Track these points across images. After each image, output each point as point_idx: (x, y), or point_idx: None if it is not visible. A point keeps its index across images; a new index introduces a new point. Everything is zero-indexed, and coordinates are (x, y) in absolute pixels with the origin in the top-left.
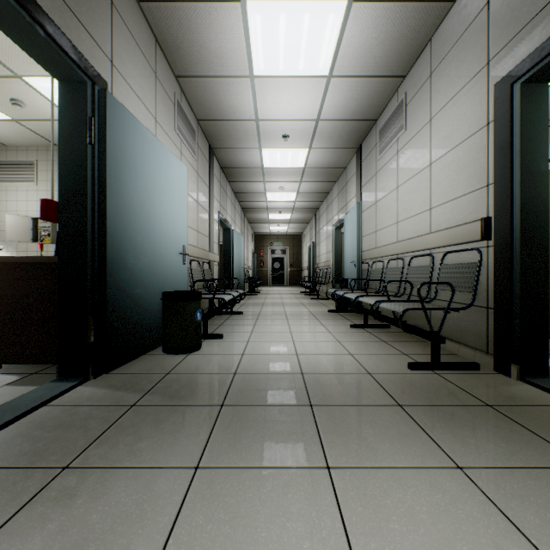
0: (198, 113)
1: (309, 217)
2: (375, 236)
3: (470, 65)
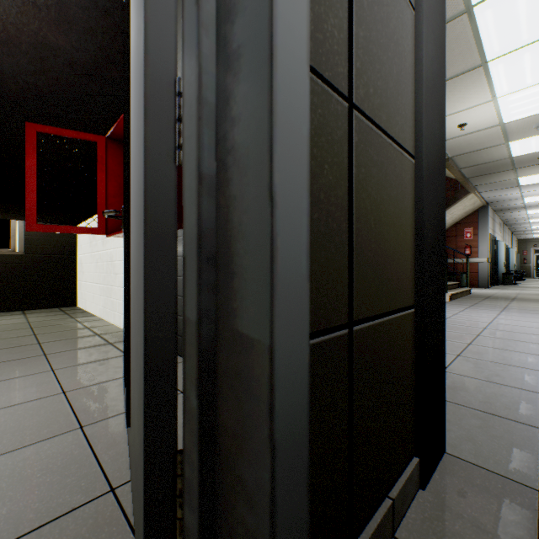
0: (502, 219)
1: None
2: None
3: None
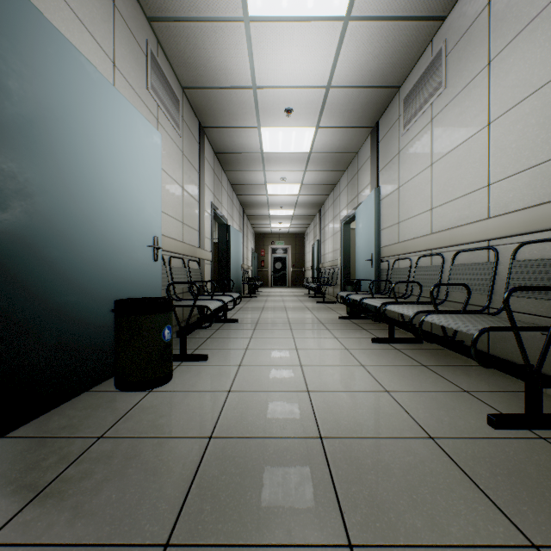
0: (183, 78)
1: (313, 214)
2: (398, 229)
3: None
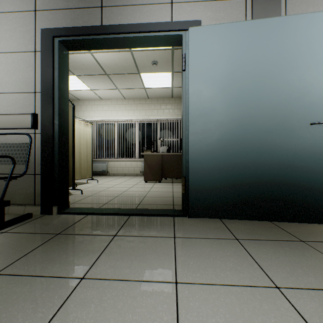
0: None
1: None
2: None
3: (20, 1)
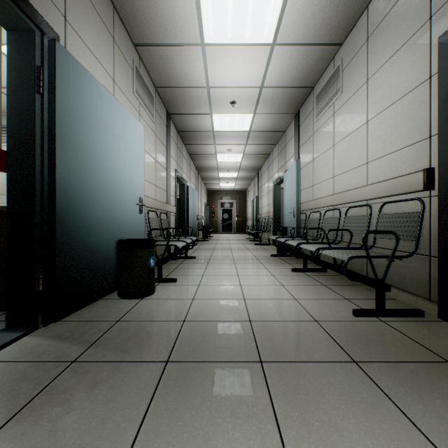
0: (156, 81)
1: (253, 176)
2: (312, 190)
3: (410, 23)
